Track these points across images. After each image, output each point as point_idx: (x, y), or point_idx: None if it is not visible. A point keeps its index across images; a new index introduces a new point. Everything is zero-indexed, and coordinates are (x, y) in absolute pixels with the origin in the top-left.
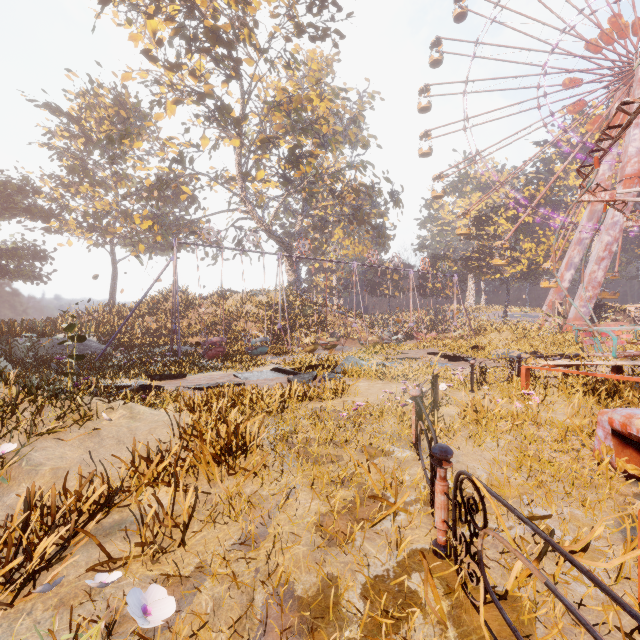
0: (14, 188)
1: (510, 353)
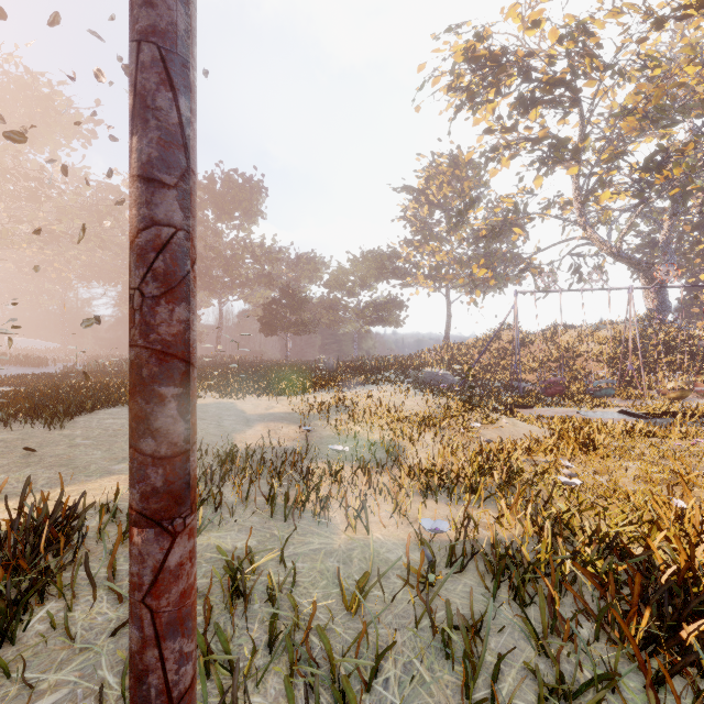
0: (385, 258)
1: None
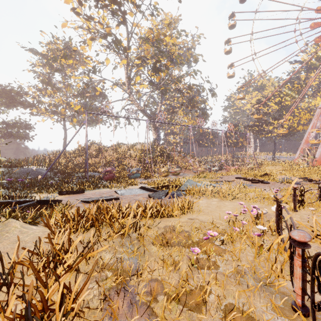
0: (15, 92)
1: (289, 178)
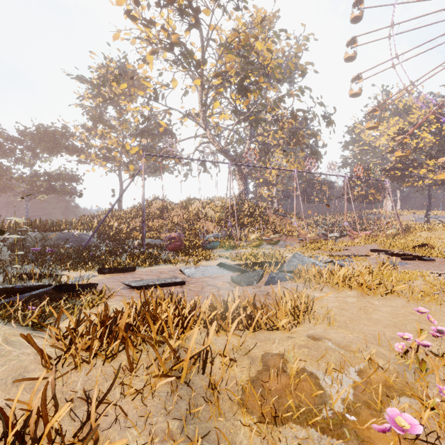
0: (59, 134)
1: None
